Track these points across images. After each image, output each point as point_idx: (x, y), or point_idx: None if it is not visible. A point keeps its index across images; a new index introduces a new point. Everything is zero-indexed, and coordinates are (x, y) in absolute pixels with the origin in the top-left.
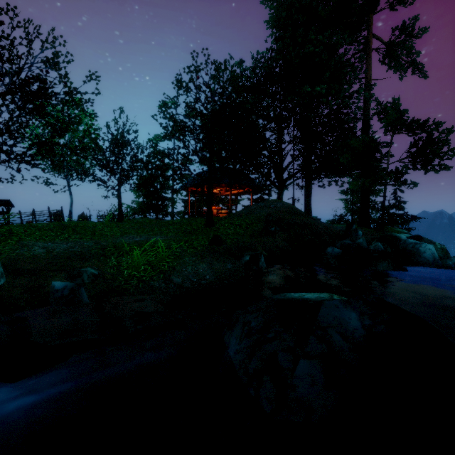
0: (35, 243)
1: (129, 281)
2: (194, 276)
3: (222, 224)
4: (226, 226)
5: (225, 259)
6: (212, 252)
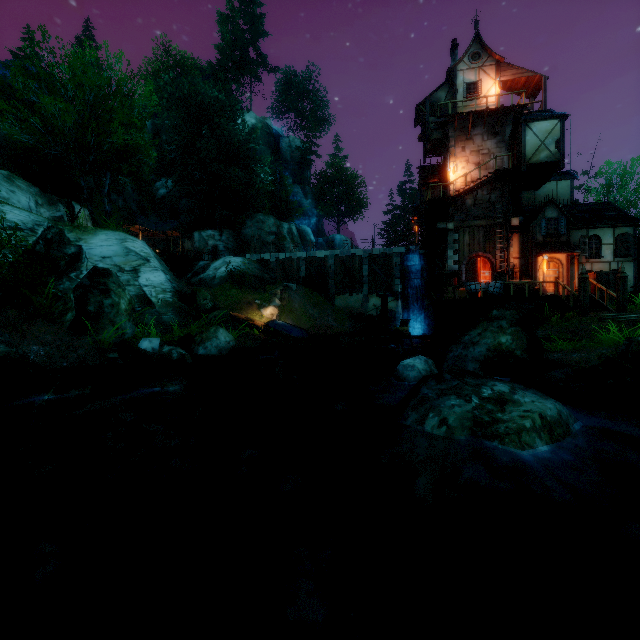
0: None
1: None
2: None
3: None
4: None
5: None
6: None
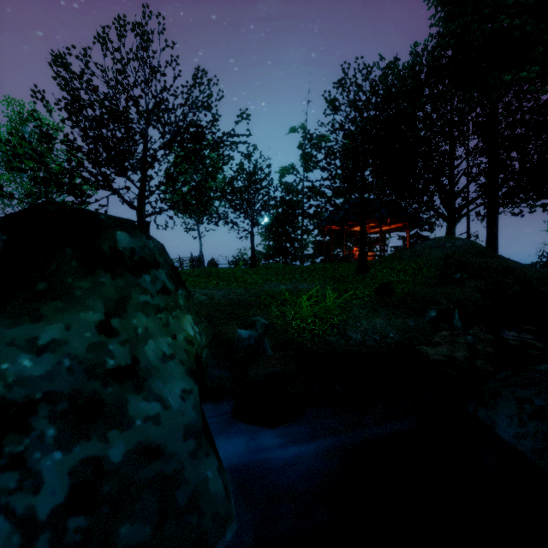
0: (194, 289)
1: (301, 333)
2: (374, 333)
3: (378, 269)
4: (384, 272)
5: (403, 313)
6: (384, 305)
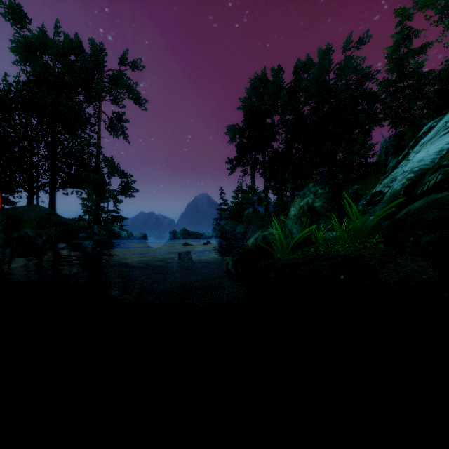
0: None
1: None
2: None
3: None
4: None
5: None
6: None
